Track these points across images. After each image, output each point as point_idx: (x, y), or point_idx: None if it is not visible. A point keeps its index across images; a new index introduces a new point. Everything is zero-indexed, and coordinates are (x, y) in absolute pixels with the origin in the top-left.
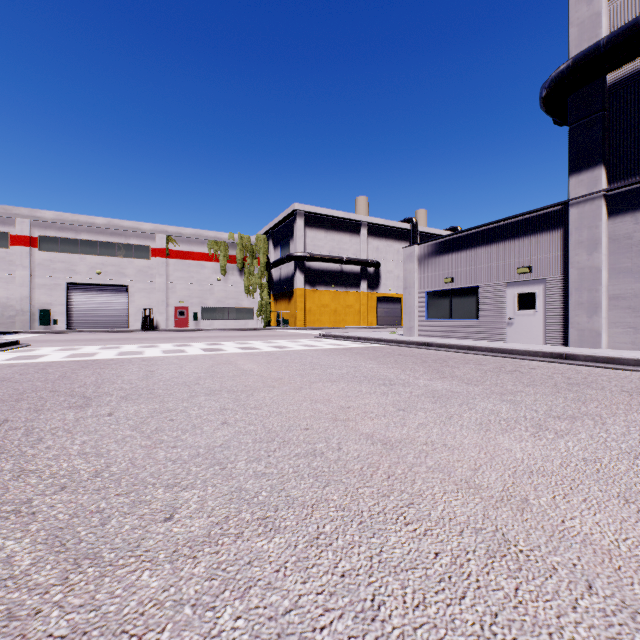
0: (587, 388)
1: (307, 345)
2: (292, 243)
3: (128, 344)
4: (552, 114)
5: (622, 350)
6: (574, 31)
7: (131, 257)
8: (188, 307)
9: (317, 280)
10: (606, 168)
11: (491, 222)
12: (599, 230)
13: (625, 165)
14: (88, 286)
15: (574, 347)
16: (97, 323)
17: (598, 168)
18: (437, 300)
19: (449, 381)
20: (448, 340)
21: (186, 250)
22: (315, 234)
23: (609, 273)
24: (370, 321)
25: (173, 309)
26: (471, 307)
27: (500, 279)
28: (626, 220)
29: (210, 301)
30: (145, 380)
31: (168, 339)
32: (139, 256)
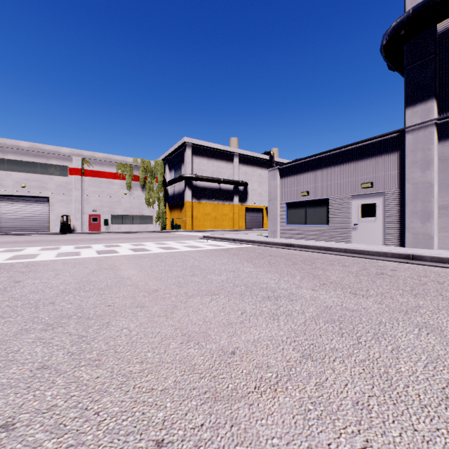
0: None
1: (192, 246)
2: (183, 167)
3: (34, 246)
4: (390, 59)
5: None
6: None
7: (52, 174)
8: (100, 215)
9: (202, 195)
10: (437, 101)
11: (340, 147)
12: (431, 152)
13: None
14: (14, 197)
15: (410, 248)
16: (22, 227)
17: (430, 101)
18: (295, 209)
19: (333, 290)
20: (305, 241)
21: (98, 170)
22: (200, 161)
23: (439, 187)
24: (240, 225)
25: (87, 216)
26: (322, 215)
27: (346, 193)
28: None
29: (118, 210)
30: None
31: (76, 241)
32: (59, 174)
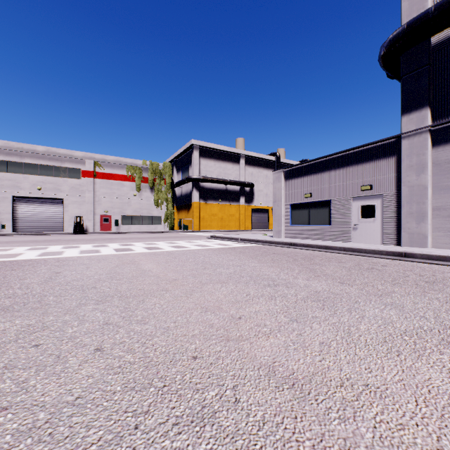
0: (446, 287)
1: (200, 245)
2: (190, 169)
3: (55, 245)
4: (388, 69)
5: (444, 249)
6: (406, 4)
7: (66, 177)
8: (111, 215)
9: (208, 196)
10: (431, 109)
11: (341, 151)
12: (425, 157)
13: (446, 107)
14: (31, 199)
15: (406, 246)
16: (38, 227)
17: (425, 109)
18: (299, 210)
19: (324, 280)
20: (308, 241)
21: (109, 172)
22: (207, 162)
23: (433, 190)
24: (247, 226)
25: (99, 217)
26: (325, 216)
27: (347, 194)
28: (446, 149)
29: (128, 211)
30: (44, 284)
31: (91, 240)
32: (72, 176)
